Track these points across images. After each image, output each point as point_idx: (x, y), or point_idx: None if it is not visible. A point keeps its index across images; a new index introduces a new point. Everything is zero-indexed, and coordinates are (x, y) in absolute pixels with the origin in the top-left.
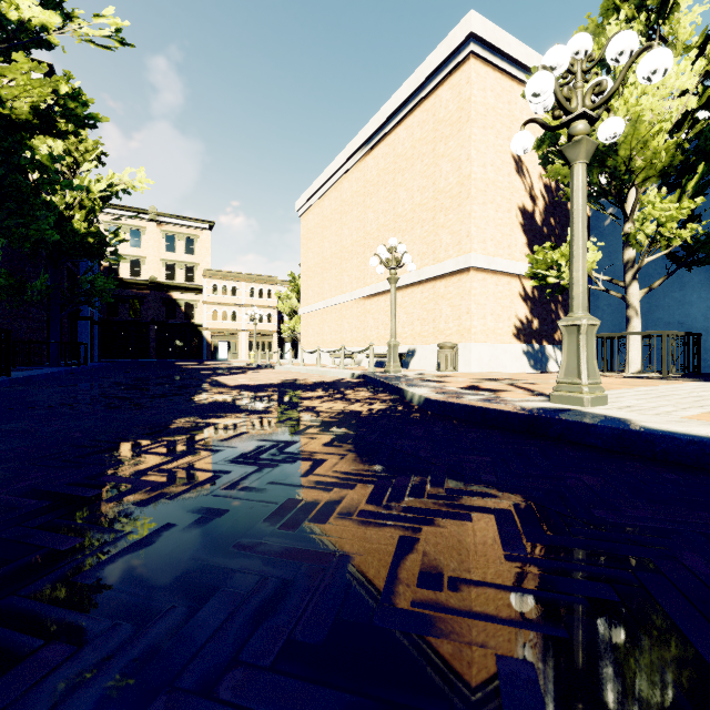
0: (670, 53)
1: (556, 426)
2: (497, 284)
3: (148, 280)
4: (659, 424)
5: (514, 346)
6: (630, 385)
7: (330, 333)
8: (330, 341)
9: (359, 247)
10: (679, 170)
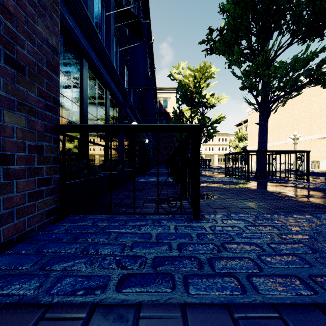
0: None
1: None
2: None
3: None
4: None
5: None
6: None
7: None
8: None
9: (277, 128)
10: None
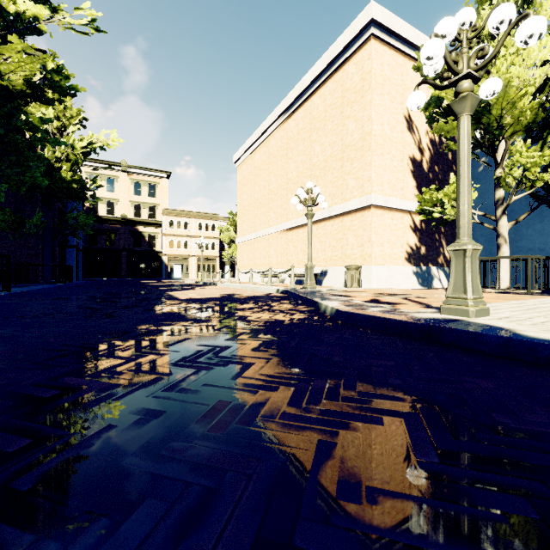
0: (545, 20)
1: (448, 334)
2: (392, 218)
3: (120, 217)
4: (538, 333)
5: (406, 268)
6: (503, 299)
7: (260, 258)
8: (260, 264)
9: (283, 190)
10: (540, 125)
